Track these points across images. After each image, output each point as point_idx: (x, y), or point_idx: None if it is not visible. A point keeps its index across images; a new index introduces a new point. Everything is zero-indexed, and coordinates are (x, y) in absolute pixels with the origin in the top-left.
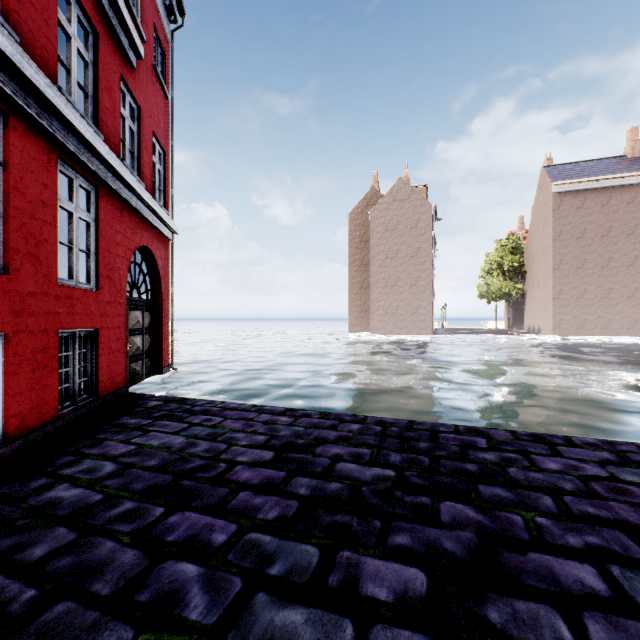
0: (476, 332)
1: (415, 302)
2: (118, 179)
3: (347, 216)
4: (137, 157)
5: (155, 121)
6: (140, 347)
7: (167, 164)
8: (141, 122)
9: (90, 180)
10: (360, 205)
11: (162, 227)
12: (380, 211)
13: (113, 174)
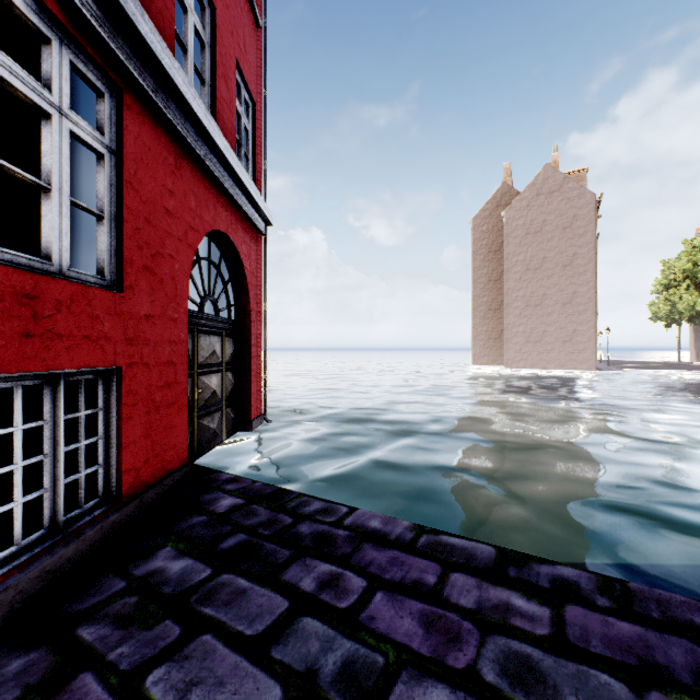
0: (654, 366)
1: (569, 326)
2: (165, 89)
3: (470, 222)
4: (209, 87)
5: (239, 47)
6: (217, 392)
7: (258, 123)
8: (215, 30)
9: (98, 62)
10: (487, 207)
11: (250, 210)
12: (518, 210)
13: (153, 72)
